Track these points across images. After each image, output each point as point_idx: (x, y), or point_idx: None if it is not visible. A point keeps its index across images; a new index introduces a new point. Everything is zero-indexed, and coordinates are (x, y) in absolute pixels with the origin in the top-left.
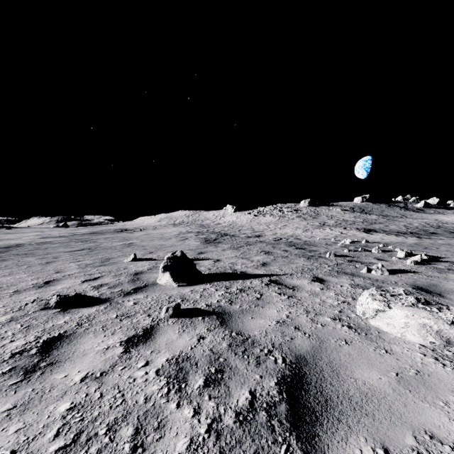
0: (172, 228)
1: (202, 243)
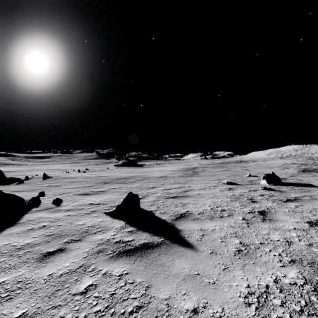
0: (278, 160)
1: (298, 171)
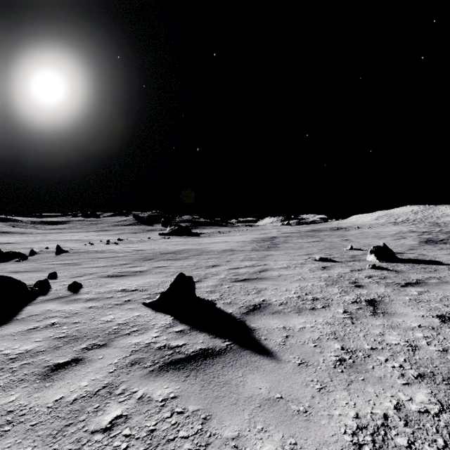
0: (390, 226)
1: (419, 243)
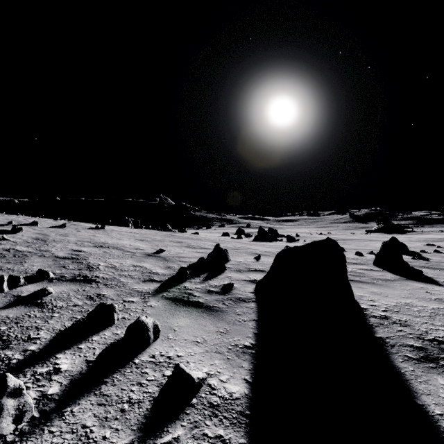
0: None
1: None
